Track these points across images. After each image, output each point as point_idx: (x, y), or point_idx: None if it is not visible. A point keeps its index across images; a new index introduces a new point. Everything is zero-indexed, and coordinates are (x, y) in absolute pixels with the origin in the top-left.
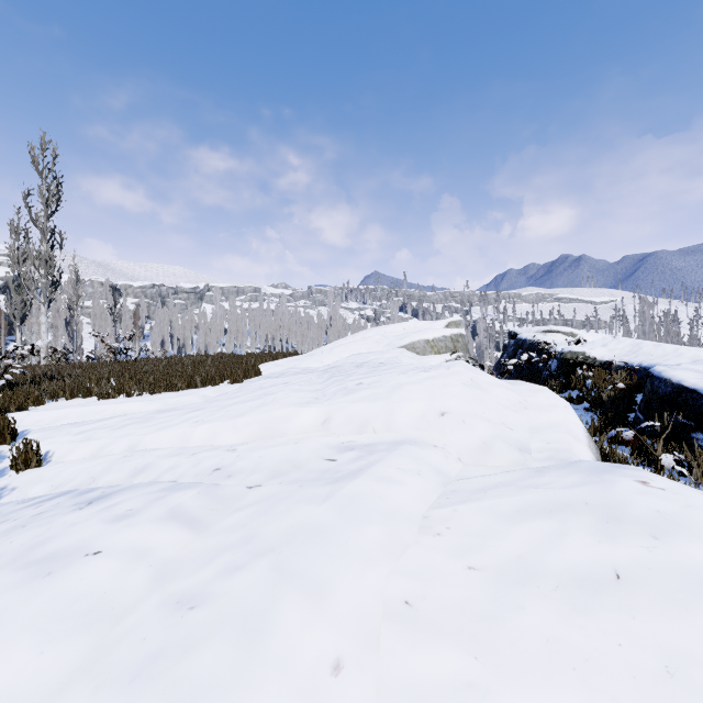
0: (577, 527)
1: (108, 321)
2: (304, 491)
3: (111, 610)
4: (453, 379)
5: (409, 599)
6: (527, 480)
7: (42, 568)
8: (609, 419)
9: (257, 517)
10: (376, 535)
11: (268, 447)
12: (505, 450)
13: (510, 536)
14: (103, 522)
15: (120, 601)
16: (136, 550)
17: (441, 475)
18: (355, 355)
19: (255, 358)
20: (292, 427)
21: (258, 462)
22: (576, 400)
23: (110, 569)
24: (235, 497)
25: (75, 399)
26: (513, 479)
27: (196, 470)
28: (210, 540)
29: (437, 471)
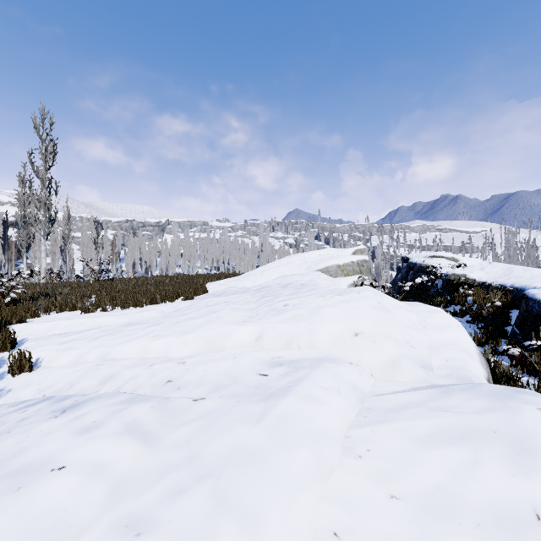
0: (489, 457)
1: (92, 248)
2: (241, 408)
3: (69, 528)
4: (363, 303)
5: (337, 530)
6: (435, 401)
7: (14, 482)
8: (489, 332)
9: (200, 434)
10: (304, 459)
11: (211, 361)
12: (411, 368)
13: (426, 463)
14: (71, 433)
15: (77, 518)
16: (95, 465)
17: (357, 391)
18: (281, 277)
19: (203, 279)
20: (231, 343)
21: (203, 376)
22: (459, 314)
23: (71, 485)
24: (183, 409)
25: (63, 312)
26: (422, 399)
27: (152, 381)
28: (159, 456)
29: (354, 388)
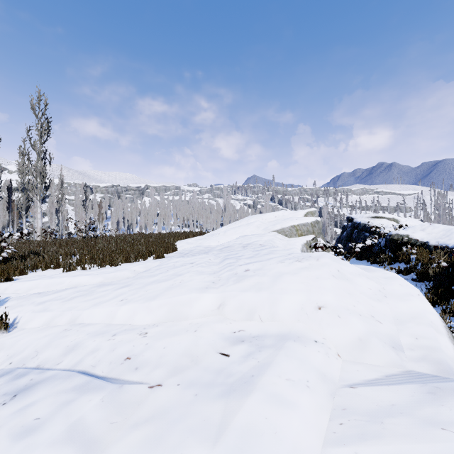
0: None
1: (83, 209)
2: (198, 408)
3: None
4: (323, 271)
5: None
6: (424, 408)
7: None
8: (439, 293)
9: (148, 451)
10: None
11: (172, 334)
12: (381, 349)
13: None
14: (8, 436)
15: None
16: None
17: (326, 381)
18: (242, 237)
19: (173, 237)
20: (193, 311)
21: (162, 355)
22: (404, 272)
23: None
24: (136, 401)
25: (48, 270)
26: (406, 401)
27: (111, 357)
28: None
29: (323, 377)
